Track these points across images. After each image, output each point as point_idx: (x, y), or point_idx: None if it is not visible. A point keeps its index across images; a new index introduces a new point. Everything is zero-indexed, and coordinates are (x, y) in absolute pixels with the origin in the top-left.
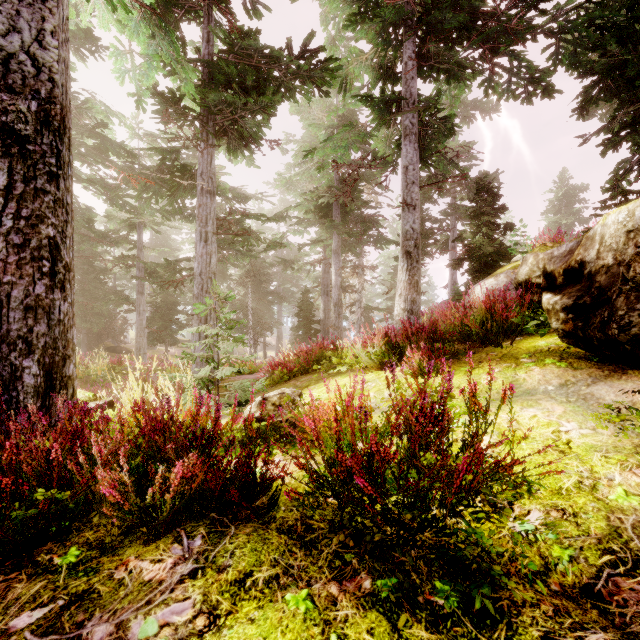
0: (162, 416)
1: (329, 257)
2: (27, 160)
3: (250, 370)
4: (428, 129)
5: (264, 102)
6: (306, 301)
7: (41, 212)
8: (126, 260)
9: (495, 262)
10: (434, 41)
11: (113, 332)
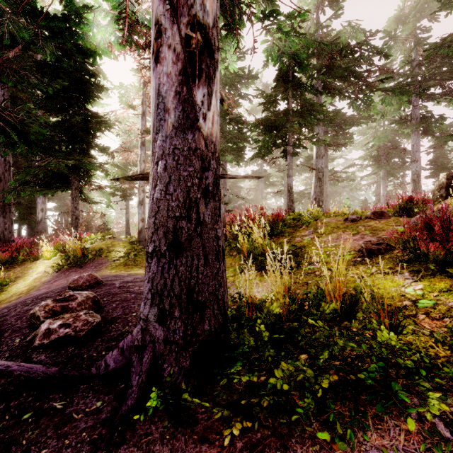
0: (348, 210)
1: (379, 181)
2: (321, 181)
3: None
4: (427, 124)
5: (349, 137)
6: (365, 205)
7: (322, 188)
8: (282, 192)
9: None
10: (429, 87)
11: None
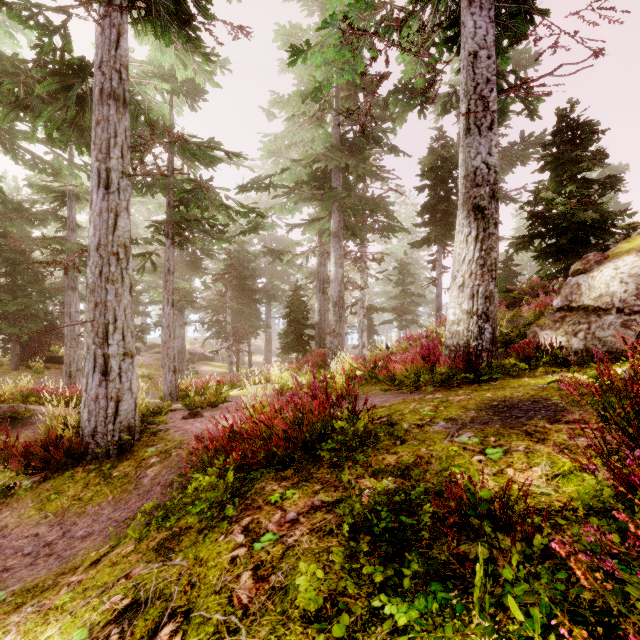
0: None
1: (327, 243)
2: None
3: (211, 401)
4: (501, 4)
5: None
6: (297, 300)
7: None
8: (46, 242)
9: (588, 238)
10: None
11: (57, 338)
